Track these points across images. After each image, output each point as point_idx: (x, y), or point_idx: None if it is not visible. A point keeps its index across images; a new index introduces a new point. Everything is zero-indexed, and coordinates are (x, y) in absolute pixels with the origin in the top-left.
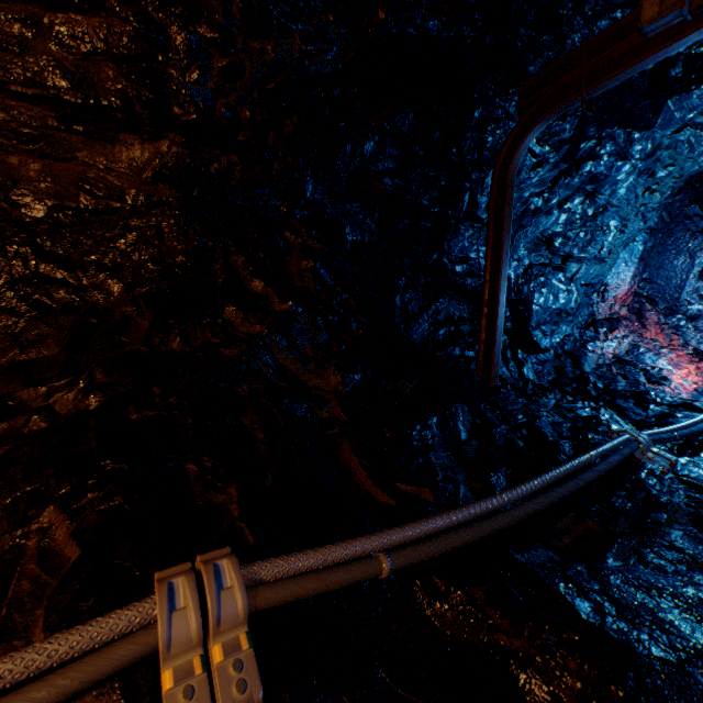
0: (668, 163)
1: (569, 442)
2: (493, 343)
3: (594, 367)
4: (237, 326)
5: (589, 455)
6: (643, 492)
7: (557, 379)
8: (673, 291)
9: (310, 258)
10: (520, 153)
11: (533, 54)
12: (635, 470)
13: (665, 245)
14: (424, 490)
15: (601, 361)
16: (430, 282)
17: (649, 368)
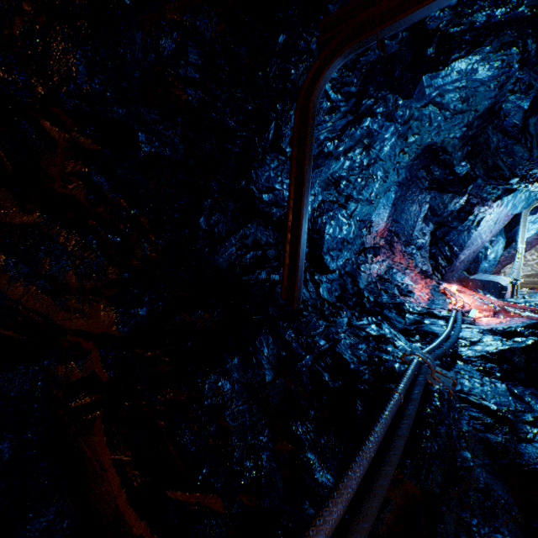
0: (415, 132)
1: (368, 367)
2: (297, 267)
3: (366, 284)
4: None
5: (399, 395)
6: (444, 426)
7: (342, 295)
8: (409, 229)
9: (79, 159)
10: (320, 86)
11: None
12: (430, 396)
13: (405, 196)
14: (210, 496)
15: (370, 279)
16: (239, 208)
17: (400, 284)
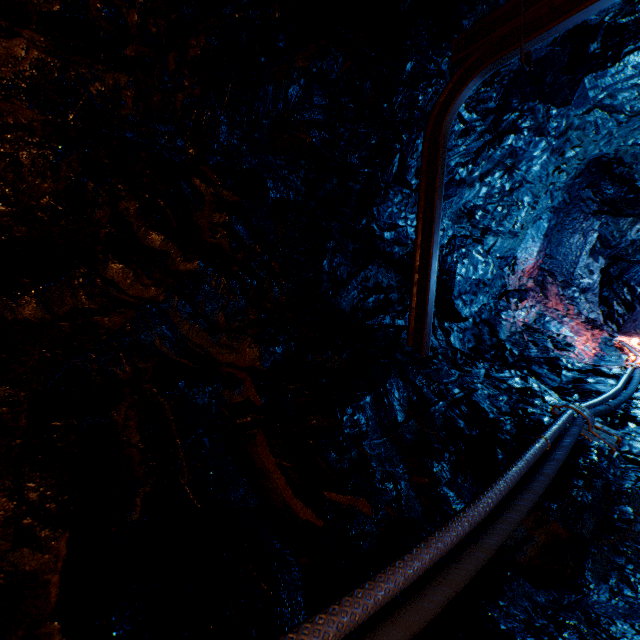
0: (576, 144)
1: (510, 418)
2: (425, 311)
3: (508, 335)
4: (126, 288)
5: (545, 440)
6: (601, 480)
7: (477, 346)
8: (569, 266)
9: (224, 211)
10: (453, 111)
11: (468, 5)
12: (585, 451)
13: (563, 224)
14: (360, 500)
15: (513, 329)
16: (358, 249)
17: (555, 335)
